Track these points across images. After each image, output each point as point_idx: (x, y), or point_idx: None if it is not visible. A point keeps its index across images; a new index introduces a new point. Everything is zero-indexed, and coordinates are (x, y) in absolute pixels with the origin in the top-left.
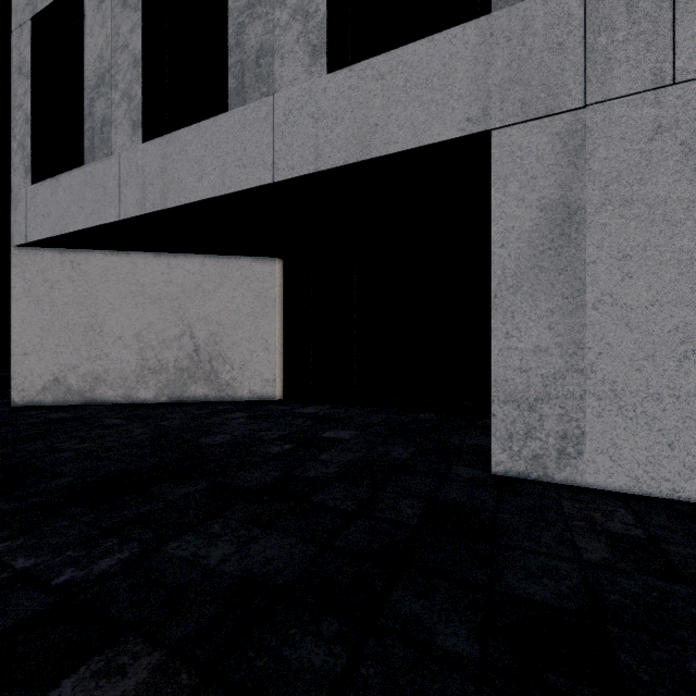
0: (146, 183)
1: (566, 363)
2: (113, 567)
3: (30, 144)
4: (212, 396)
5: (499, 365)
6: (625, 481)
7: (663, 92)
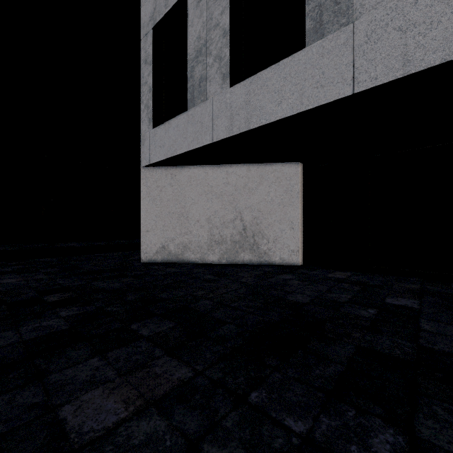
0: (233, 114)
1: None
2: None
3: (152, 104)
4: (254, 260)
5: None
6: None
7: None
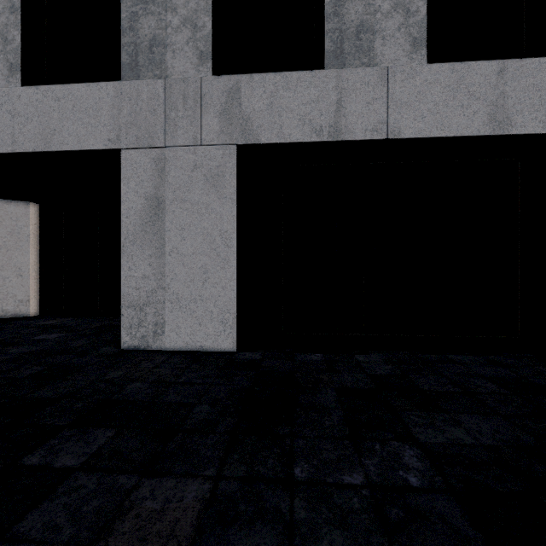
0: None
1: (157, 284)
2: None
3: None
4: None
5: (126, 286)
6: (183, 344)
7: (197, 148)
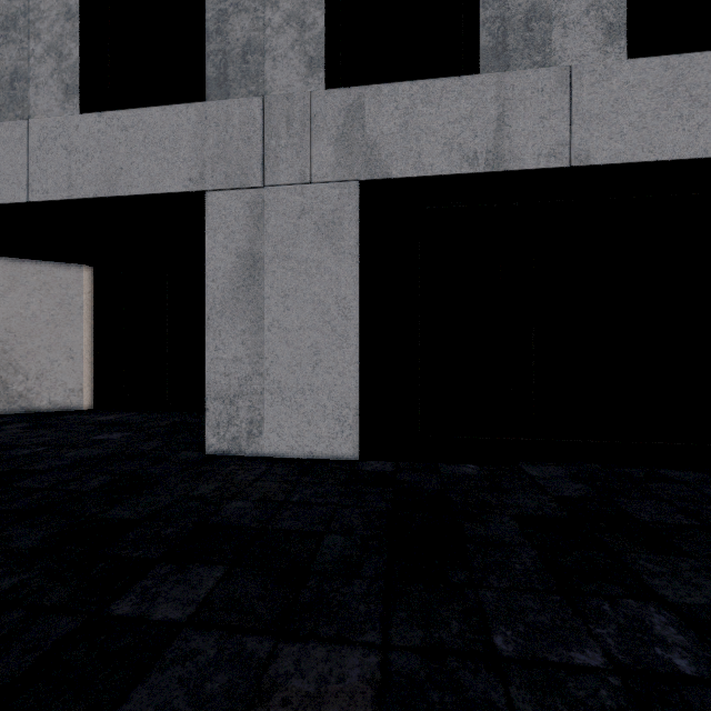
0: None
1: (252, 369)
2: None
3: None
4: None
5: (211, 371)
6: (286, 449)
7: (306, 188)
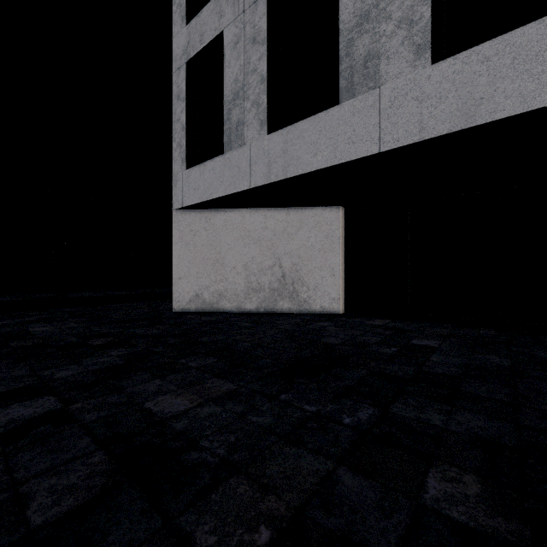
0: (271, 161)
1: None
2: (371, 418)
3: (185, 143)
4: (294, 309)
5: None
6: None
7: None
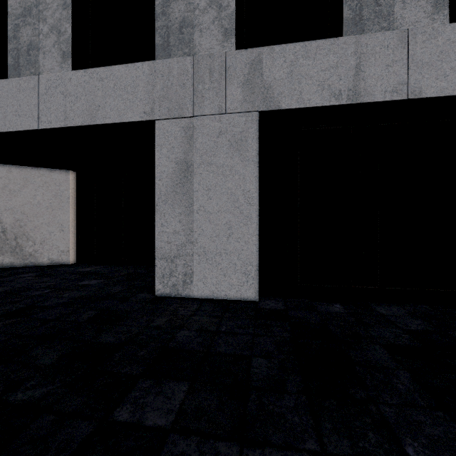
0: None
1: (186, 239)
2: None
3: None
4: (17, 263)
5: (159, 240)
6: (209, 293)
7: (222, 116)
